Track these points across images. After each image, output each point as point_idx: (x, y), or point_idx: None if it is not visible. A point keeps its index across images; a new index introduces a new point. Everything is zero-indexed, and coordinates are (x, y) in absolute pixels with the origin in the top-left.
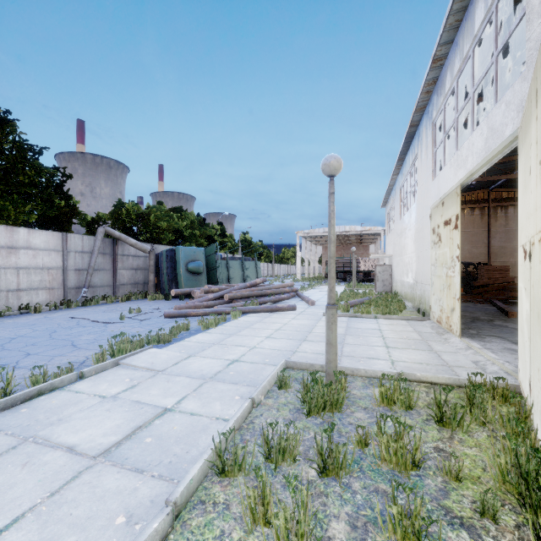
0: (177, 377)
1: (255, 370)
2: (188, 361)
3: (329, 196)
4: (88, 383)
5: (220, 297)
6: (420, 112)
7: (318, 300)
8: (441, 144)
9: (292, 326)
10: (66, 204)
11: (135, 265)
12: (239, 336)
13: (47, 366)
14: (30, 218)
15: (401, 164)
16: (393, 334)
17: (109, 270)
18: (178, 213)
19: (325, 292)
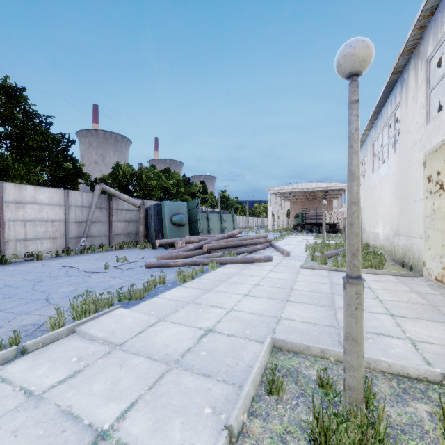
0: (135, 357)
1: (233, 350)
2: (155, 328)
3: (349, 107)
4: (26, 362)
5: (199, 247)
6: (407, 55)
7: (291, 250)
8: (440, 82)
9: (271, 281)
10: (73, 166)
11: (128, 218)
12: (216, 292)
13: (2, 329)
14: (40, 178)
15: (376, 118)
16: (389, 295)
17: (105, 222)
18: (166, 173)
19: (296, 243)
